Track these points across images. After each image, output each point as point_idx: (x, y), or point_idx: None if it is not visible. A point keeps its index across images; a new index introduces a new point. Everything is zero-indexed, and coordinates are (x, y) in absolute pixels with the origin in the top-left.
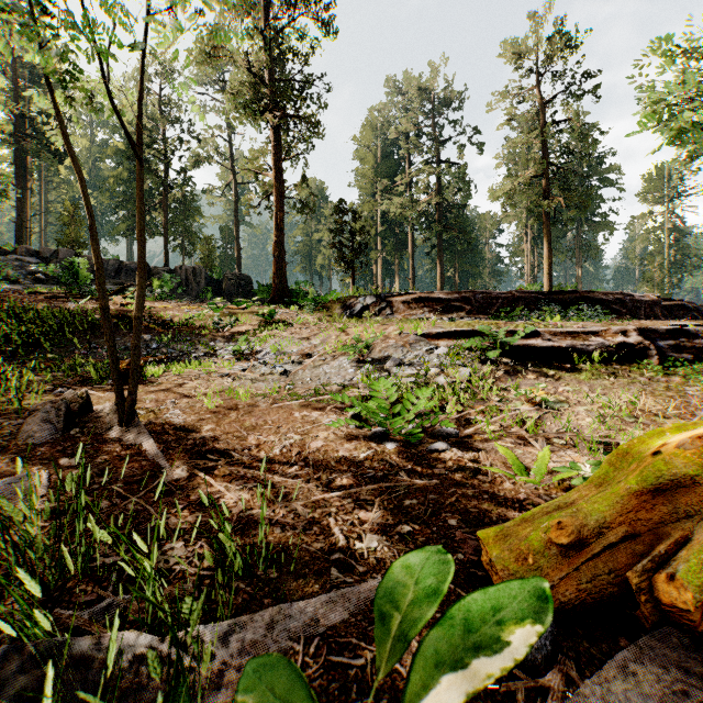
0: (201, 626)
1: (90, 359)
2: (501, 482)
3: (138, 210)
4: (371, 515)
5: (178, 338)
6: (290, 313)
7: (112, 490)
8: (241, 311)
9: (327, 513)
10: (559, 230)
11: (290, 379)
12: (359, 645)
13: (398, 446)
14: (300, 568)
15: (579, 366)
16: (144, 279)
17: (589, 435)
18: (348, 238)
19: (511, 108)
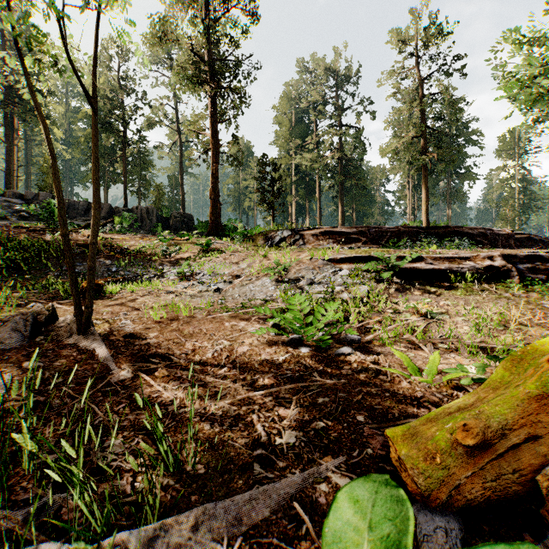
0: (126, 531)
1: (61, 280)
2: (399, 381)
3: (93, 153)
4: (289, 412)
5: (133, 263)
6: (223, 243)
7: (64, 390)
8: (184, 242)
9: (251, 410)
10: (434, 179)
11: (222, 295)
12: (280, 545)
13: (311, 350)
14: (226, 463)
15: (455, 284)
16: (98, 211)
17: (468, 341)
18: (269, 185)
19: (397, 83)
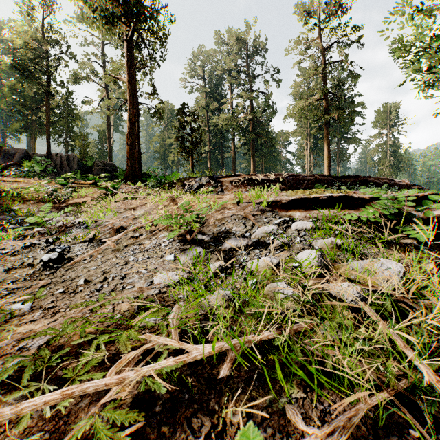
0: None
1: None
2: None
3: None
4: None
5: (5, 209)
6: (136, 188)
7: None
8: (89, 185)
9: None
10: None
11: (44, 282)
12: None
13: None
14: None
15: None
16: None
17: None
18: (188, 134)
19: (303, 51)
